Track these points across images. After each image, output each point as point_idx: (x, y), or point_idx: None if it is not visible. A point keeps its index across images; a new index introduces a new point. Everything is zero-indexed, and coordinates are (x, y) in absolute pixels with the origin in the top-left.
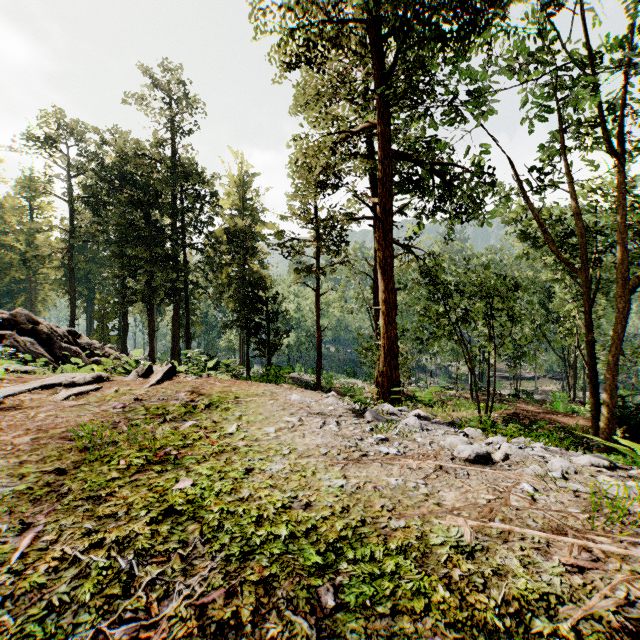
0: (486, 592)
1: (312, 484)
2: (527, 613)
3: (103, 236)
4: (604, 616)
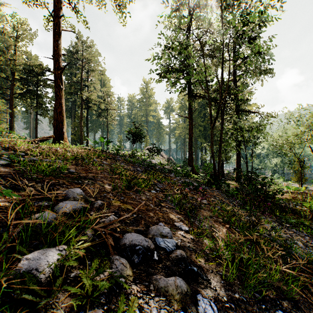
0: None
1: None
2: None
3: None
4: None
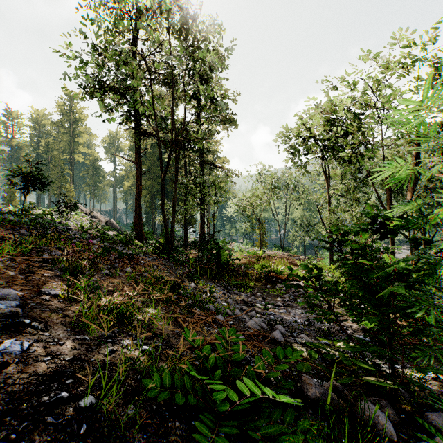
0: None
1: None
2: None
3: None
4: None
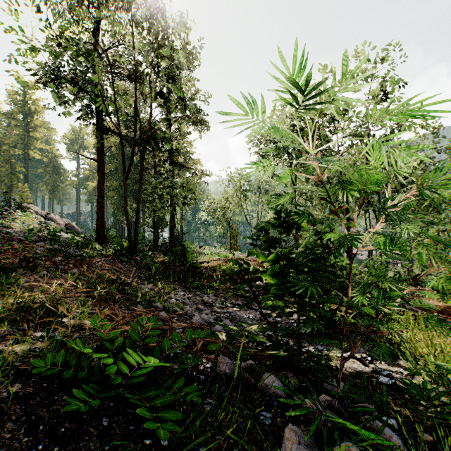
0: None
1: None
2: None
3: None
4: None
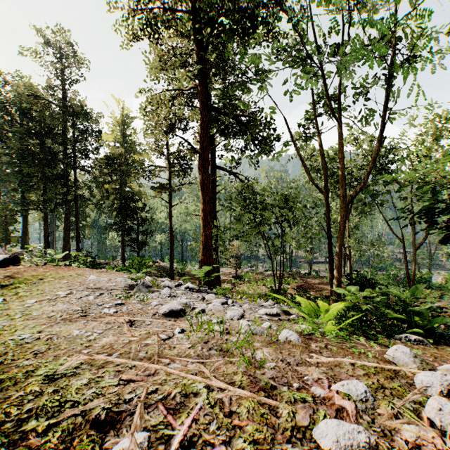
0: (24, 405)
1: (1, 339)
2: (33, 417)
3: (6, 157)
4: (93, 412)
